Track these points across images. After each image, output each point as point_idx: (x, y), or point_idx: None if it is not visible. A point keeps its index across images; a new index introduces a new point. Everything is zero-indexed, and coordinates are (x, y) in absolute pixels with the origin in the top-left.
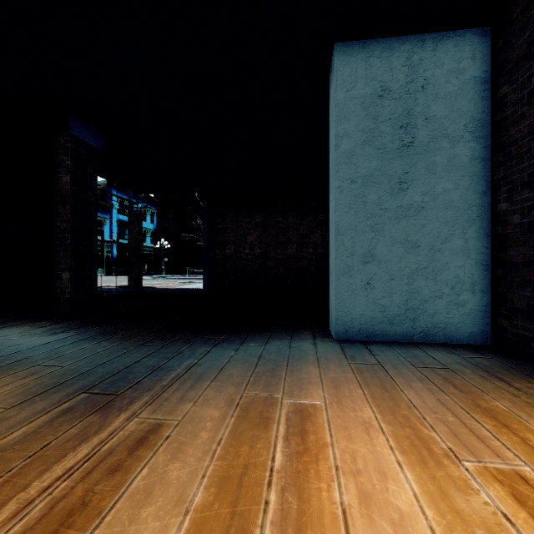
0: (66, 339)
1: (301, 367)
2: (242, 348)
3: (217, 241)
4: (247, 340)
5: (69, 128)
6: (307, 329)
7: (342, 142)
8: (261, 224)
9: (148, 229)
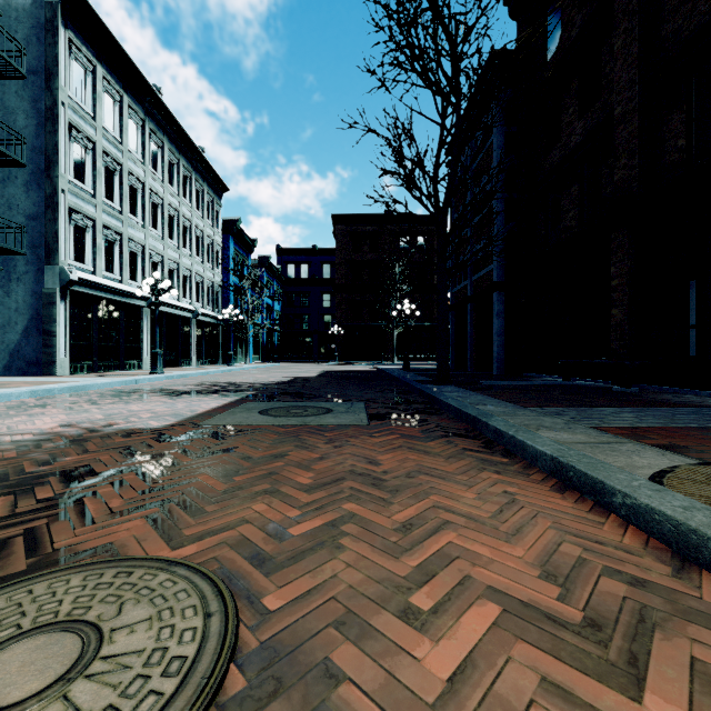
0: None
1: None
2: None
3: None
4: None
5: None
6: None
7: None
8: None
9: (278, 311)
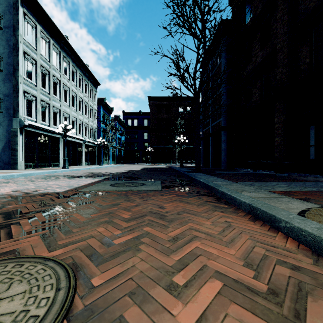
0: None
1: None
2: None
3: None
4: None
5: None
6: None
7: None
8: None
9: (123, 140)
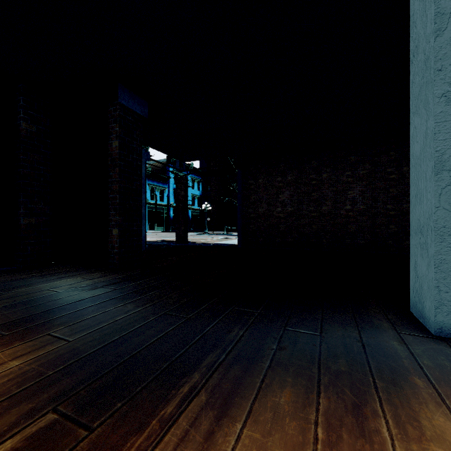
0: (99, 296)
1: (414, 411)
2: (287, 336)
3: (250, 201)
4: (291, 319)
5: (117, 97)
6: (374, 309)
7: (450, 21)
8: (293, 183)
9: (195, 195)
